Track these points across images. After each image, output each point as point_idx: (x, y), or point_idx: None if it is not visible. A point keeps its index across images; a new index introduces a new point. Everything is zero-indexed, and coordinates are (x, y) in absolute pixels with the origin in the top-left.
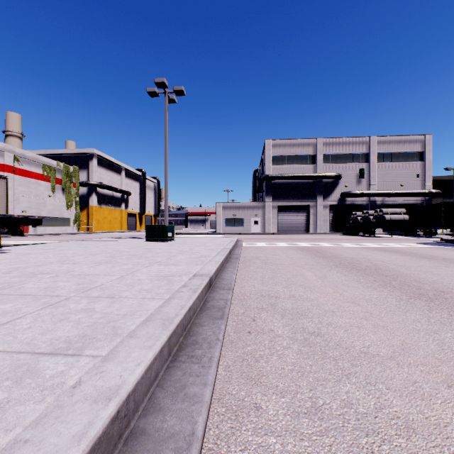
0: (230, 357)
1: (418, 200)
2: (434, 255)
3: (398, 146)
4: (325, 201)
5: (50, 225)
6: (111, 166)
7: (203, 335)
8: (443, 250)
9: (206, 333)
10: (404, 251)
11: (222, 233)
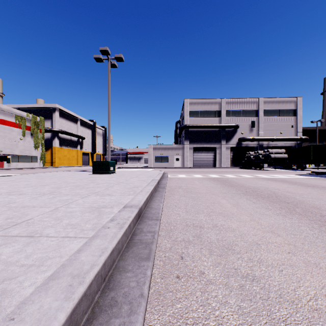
0: (156, 325)
1: (293, 143)
2: (314, 184)
3: (278, 105)
4: (227, 144)
5: (21, 161)
6: (70, 117)
7: (124, 289)
8: (318, 179)
9: (128, 285)
10: (290, 181)
11: (152, 167)
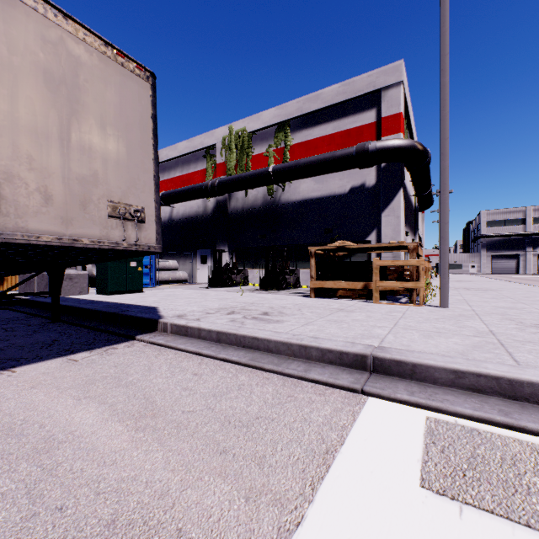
0: None
1: None
2: None
3: None
4: (533, 251)
5: None
6: None
7: None
8: None
9: None
10: None
11: None
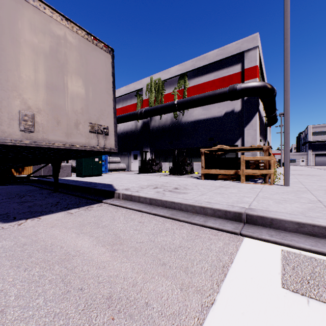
0: None
1: None
2: None
3: None
4: None
5: None
6: None
7: None
8: None
9: None
10: None
11: None
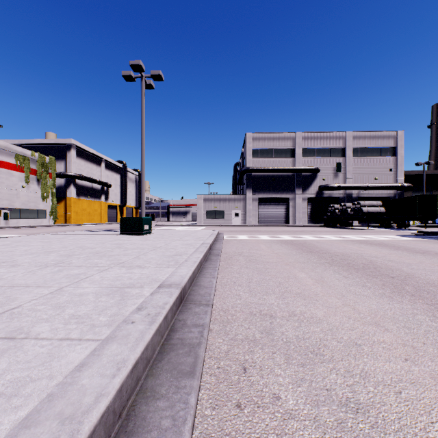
0: None
1: (391, 193)
2: (424, 249)
3: (372, 141)
4: (303, 193)
5: (24, 217)
6: (91, 157)
7: (152, 433)
8: (428, 242)
9: (158, 424)
10: (391, 244)
11: (203, 225)
